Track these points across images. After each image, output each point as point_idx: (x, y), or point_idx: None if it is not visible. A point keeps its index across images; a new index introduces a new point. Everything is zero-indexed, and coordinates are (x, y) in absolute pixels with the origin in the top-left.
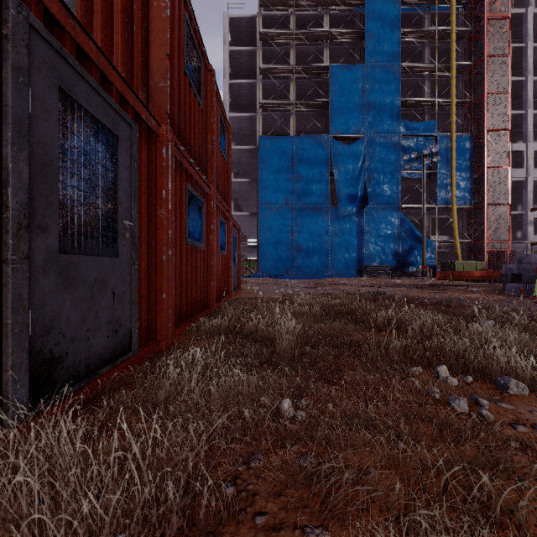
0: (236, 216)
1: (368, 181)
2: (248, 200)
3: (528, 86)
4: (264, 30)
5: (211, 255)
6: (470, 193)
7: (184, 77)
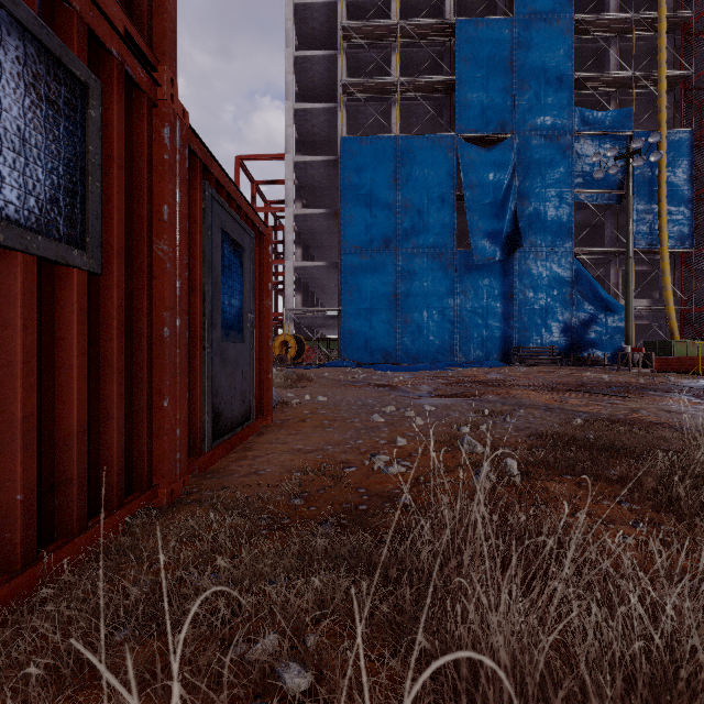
0: (305, 268)
1: (520, 209)
2: (326, 248)
3: None
4: None
5: None
6: (689, 227)
7: None
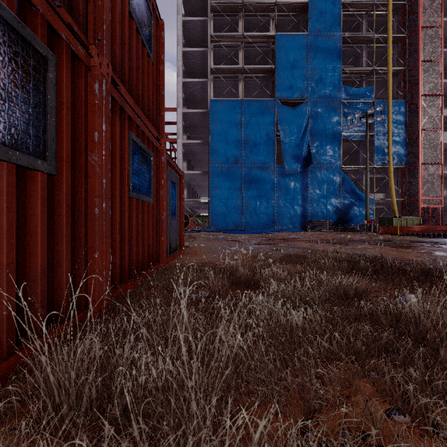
0: (188, 174)
1: (312, 142)
2: (201, 162)
3: None
4: (215, 0)
5: (92, 195)
6: (405, 154)
7: None
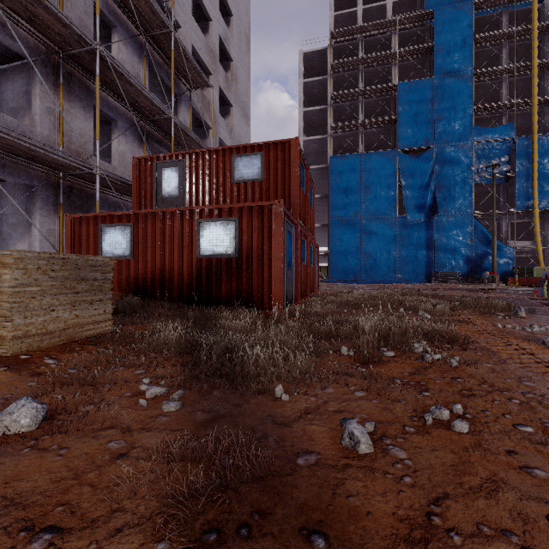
0: None
1: (438, 190)
2: (319, 212)
3: None
4: (335, 61)
5: (307, 267)
6: None
7: (300, 188)
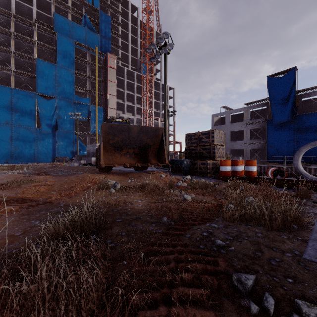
0: None
1: (58, 119)
2: None
3: (125, 94)
4: None
5: None
6: None
7: None
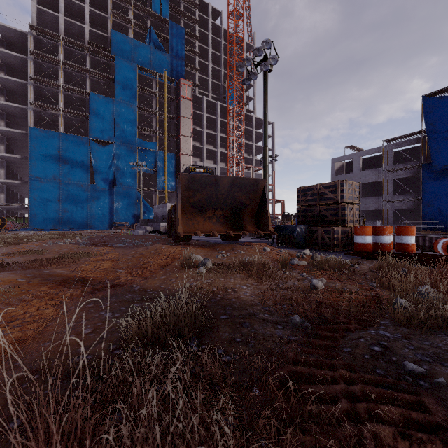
0: (7, 182)
1: (117, 171)
2: (23, 168)
3: (204, 134)
4: (34, 50)
5: None
6: (175, 184)
7: None
